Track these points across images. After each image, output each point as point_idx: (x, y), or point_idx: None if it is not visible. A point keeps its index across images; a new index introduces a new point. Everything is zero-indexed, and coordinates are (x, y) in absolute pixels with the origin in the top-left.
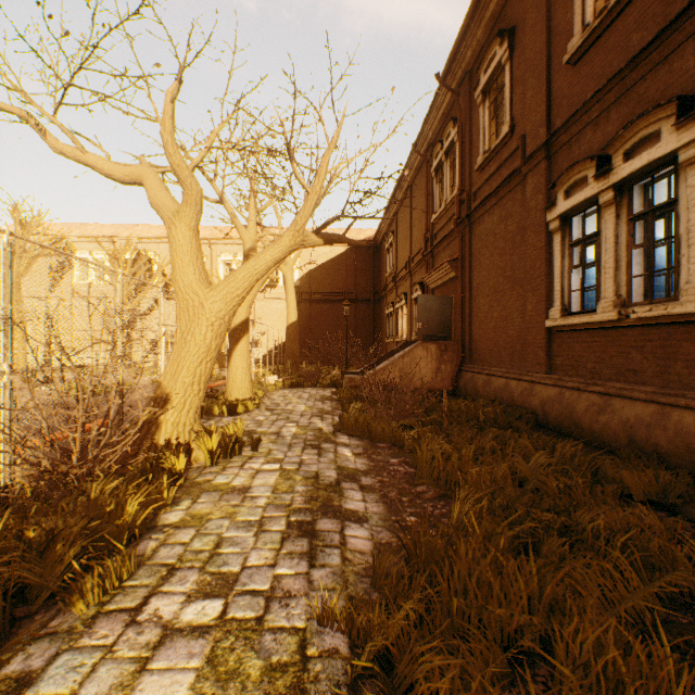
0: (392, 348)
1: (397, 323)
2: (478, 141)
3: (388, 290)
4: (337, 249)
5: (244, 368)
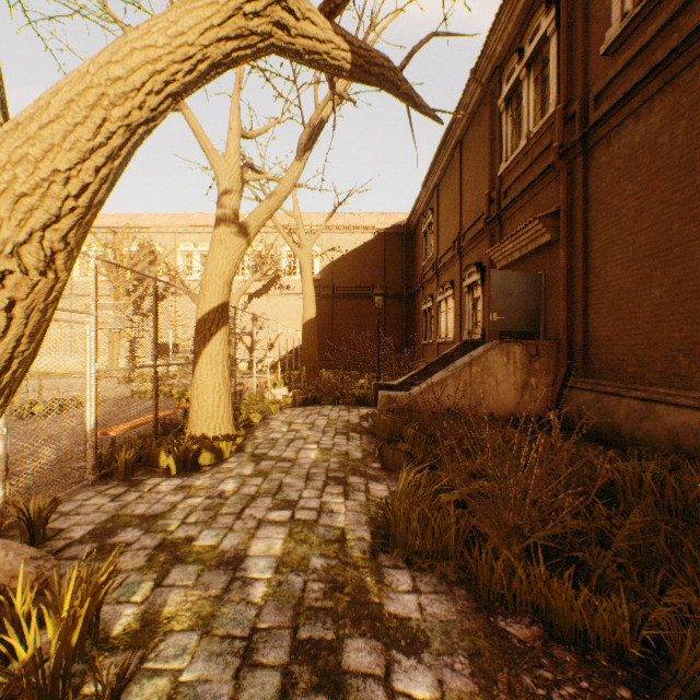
0: (431, 350)
1: (439, 319)
2: (605, 7)
3: (425, 281)
4: (363, 236)
5: (218, 385)
